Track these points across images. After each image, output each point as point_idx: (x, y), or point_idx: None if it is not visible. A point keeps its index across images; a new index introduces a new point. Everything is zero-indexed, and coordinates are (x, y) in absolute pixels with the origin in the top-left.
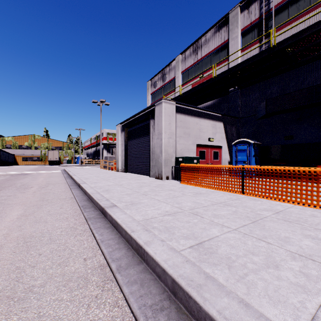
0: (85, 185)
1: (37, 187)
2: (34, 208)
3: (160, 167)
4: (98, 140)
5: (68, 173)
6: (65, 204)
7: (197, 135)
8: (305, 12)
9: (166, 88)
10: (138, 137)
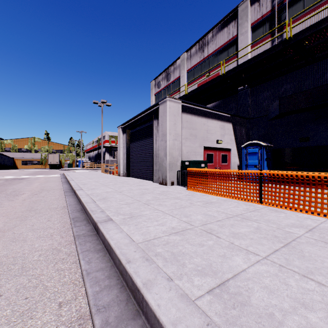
0: (81, 192)
1: (29, 193)
2: (16, 221)
3: (164, 172)
4: (100, 143)
5: (66, 177)
6: (55, 215)
7: (204, 136)
8: (323, 2)
9: (170, 88)
10: (141, 139)
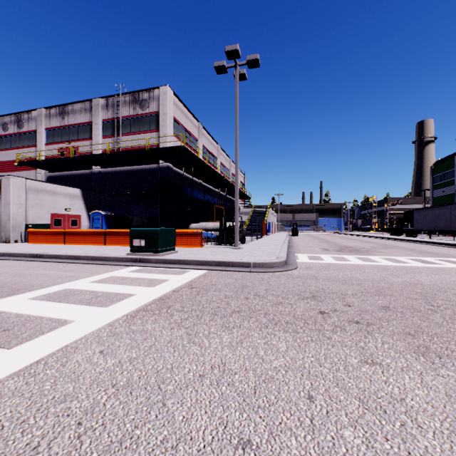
0: None
1: None
2: None
3: (8, 233)
4: None
5: None
6: None
7: (52, 205)
8: (137, 132)
9: (24, 138)
10: None
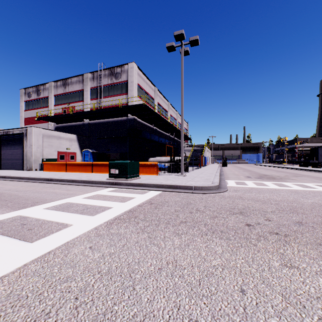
0: None
1: None
2: None
3: (31, 164)
4: None
5: None
6: None
7: (58, 146)
8: (113, 95)
9: (41, 102)
10: (13, 144)
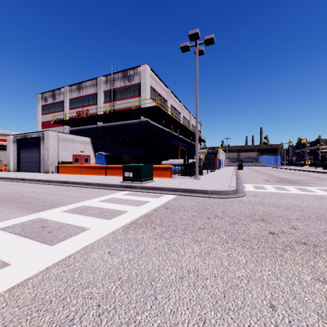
0: None
1: None
2: None
3: (48, 167)
4: None
5: None
6: None
7: (73, 149)
8: (126, 98)
9: (56, 106)
10: (31, 147)
